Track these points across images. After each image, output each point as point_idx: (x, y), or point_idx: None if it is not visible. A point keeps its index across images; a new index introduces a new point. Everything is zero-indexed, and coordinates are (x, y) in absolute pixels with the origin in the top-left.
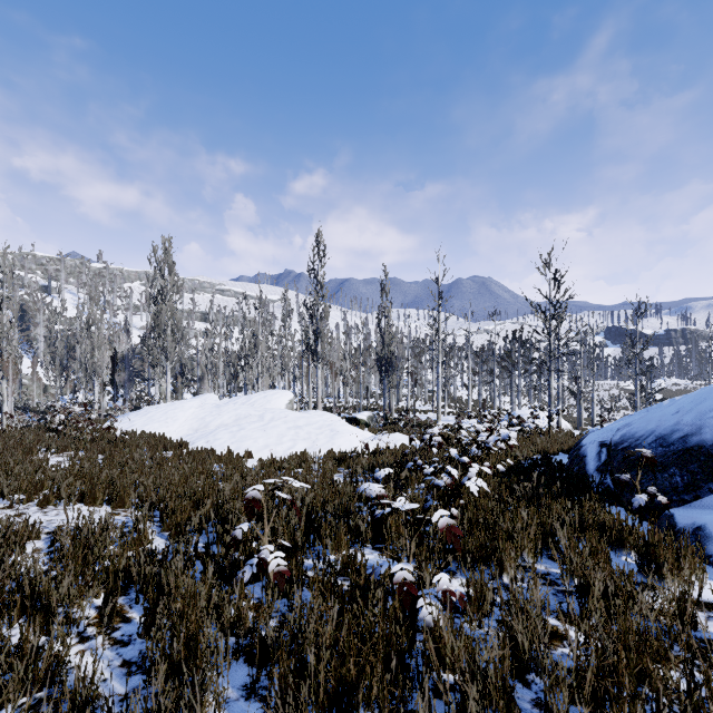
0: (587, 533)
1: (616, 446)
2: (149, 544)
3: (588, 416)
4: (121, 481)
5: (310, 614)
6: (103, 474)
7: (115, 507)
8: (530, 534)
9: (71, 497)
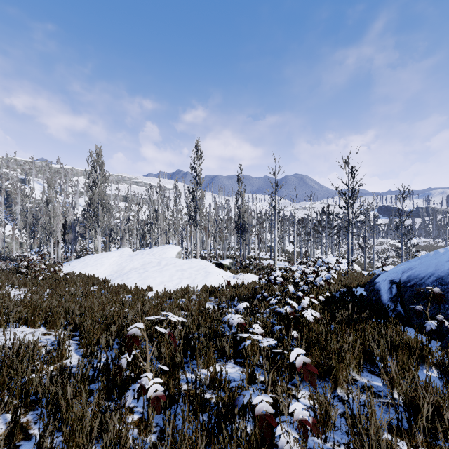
0: (401, 354)
1: (405, 283)
2: (67, 359)
3: (369, 261)
4: (55, 310)
5: (180, 444)
6: (44, 303)
7: (49, 328)
8: (355, 354)
9: (17, 321)
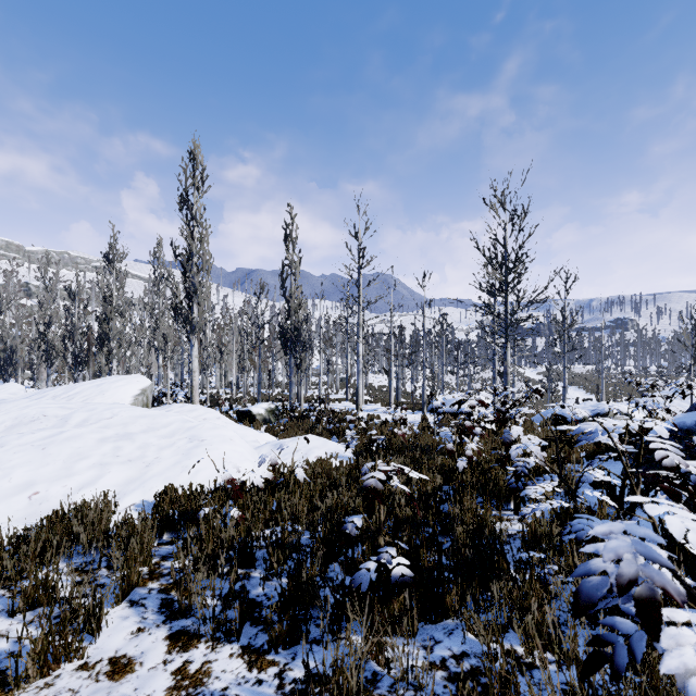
0: None
1: None
2: None
3: None
4: None
5: None
6: None
7: None
8: None
9: None
